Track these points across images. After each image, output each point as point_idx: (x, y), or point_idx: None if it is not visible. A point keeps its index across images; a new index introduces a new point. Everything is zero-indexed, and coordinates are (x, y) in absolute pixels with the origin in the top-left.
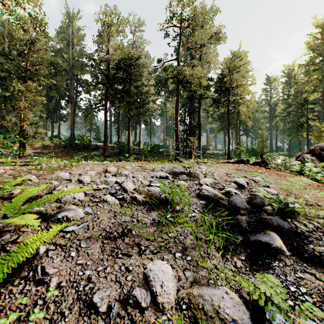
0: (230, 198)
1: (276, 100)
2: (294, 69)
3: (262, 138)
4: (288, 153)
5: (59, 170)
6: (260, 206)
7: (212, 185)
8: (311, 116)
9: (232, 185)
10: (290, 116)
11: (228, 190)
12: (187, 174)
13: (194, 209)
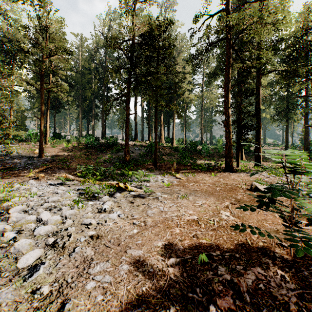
0: None
1: None
2: None
3: None
4: None
5: None
6: None
7: None
8: None
9: None
10: None
11: None
12: None
13: None
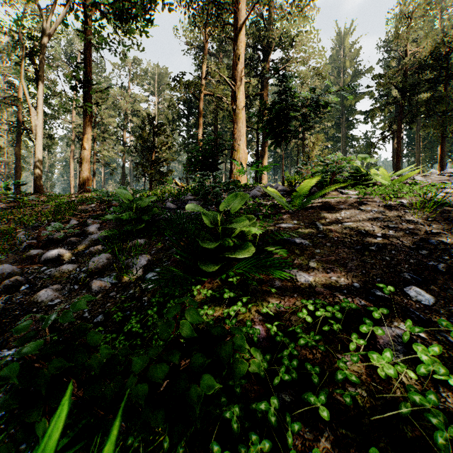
0: None
1: None
2: None
3: None
4: None
5: None
6: None
7: None
8: None
9: None
10: None
11: None
12: None
13: None
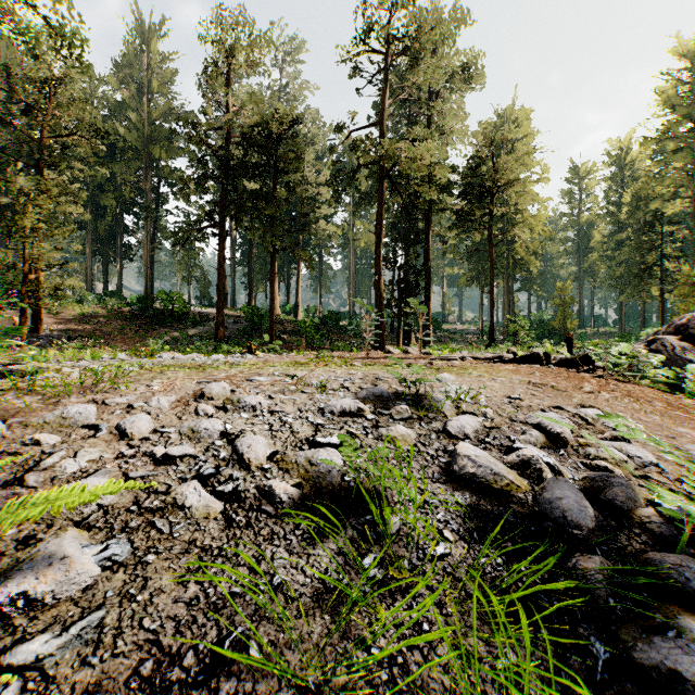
0: (544, 490)
1: (591, 215)
2: (631, 149)
3: (564, 299)
4: (618, 330)
5: (79, 394)
6: (623, 508)
7: (480, 434)
8: (669, 250)
9: (532, 435)
10: (623, 250)
11: (527, 456)
12: (411, 401)
13: (442, 528)
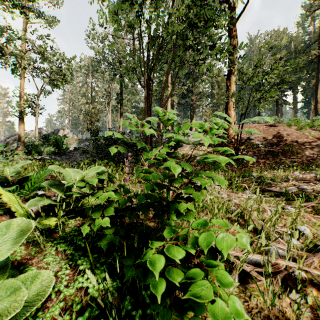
0: None
1: None
2: None
3: None
4: None
5: None
6: None
7: None
8: None
9: None
10: None
11: None
12: None
13: None
